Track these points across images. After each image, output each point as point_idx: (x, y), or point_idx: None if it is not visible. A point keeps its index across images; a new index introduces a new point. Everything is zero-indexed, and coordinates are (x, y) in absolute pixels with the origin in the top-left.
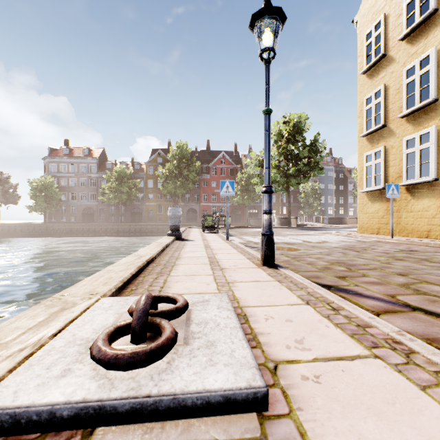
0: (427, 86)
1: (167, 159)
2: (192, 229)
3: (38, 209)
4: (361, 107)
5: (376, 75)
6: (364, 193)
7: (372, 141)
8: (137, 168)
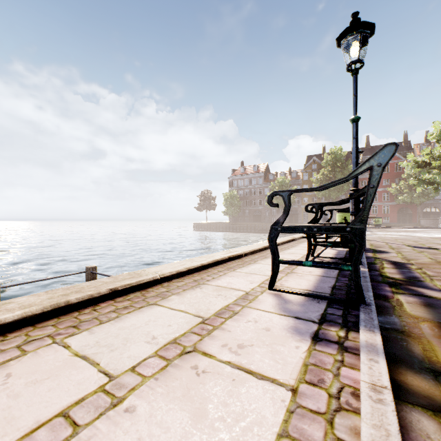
0: None
1: (321, 164)
2: None
3: (228, 213)
4: None
5: None
6: None
7: None
8: (294, 176)
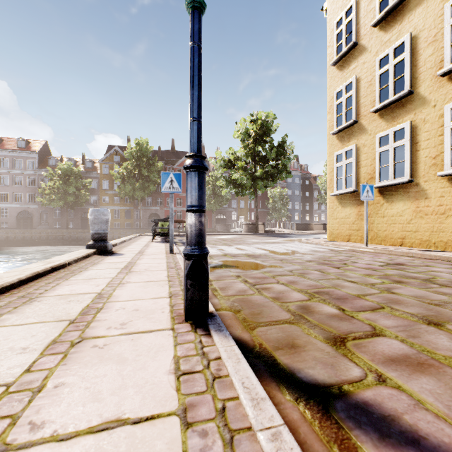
0: (402, 77)
1: (125, 158)
2: (145, 236)
3: None
4: (331, 102)
5: (347, 67)
6: (334, 196)
7: (343, 139)
8: (89, 166)
